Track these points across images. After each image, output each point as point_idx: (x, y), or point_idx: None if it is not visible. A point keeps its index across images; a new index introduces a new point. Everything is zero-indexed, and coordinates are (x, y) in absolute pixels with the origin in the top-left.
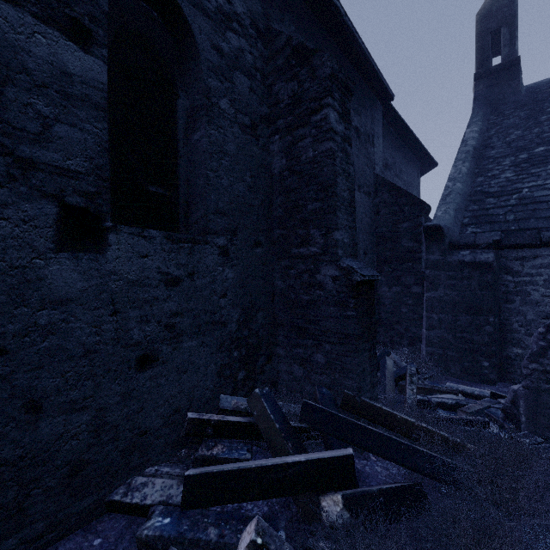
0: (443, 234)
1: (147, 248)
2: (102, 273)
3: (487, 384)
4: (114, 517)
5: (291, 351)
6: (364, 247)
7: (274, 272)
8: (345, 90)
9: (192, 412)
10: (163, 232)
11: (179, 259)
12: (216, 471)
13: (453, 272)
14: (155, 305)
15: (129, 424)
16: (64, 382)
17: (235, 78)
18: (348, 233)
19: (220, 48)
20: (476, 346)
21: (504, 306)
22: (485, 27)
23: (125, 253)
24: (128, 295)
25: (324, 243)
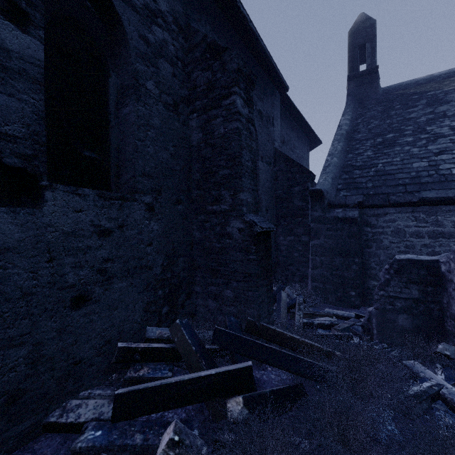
0: (323, 196)
1: (81, 204)
2: (39, 225)
3: (354, 308)
4: (50, 437)
5: (207, 289)
6: (266, 205)
7: (193, 225)
8: (249, 82)
9: (122, 342)
10: (96, 191)
11: (110, 213)
12: (142, 388)
13: (330, 225)
14: (88, 253)
15: (64, 355)
16: (1, 322)
17: (159, 64)
18: (251, 194)
19: (147, 38)
20: (346, 281)
21: (365, 250)
22: (355, 42)
23: (61, 208)
24: (63, 244)
25: (232, 202)
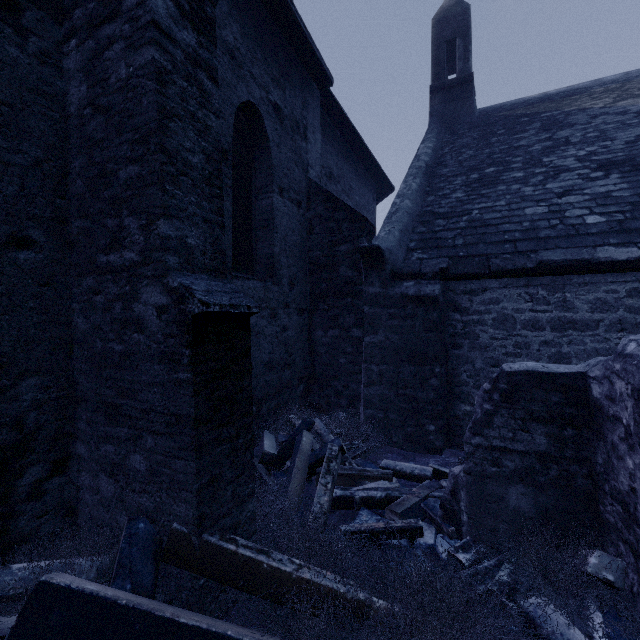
0: (383, 258)
1: None
2: None
3: (433, 454)
4: None
5: (97, 450)
6: (290, 275)
7: (72, 301)
8: None
9: None
10: None
11: None
12: None
13: (395, 309)
14: None
15: None
16: None
17: None
18: (201, 229)
19: None
20: (421, 406)
21: (451, 352)
22: (441, 35)
23: None
24: None
25: (145, 243)
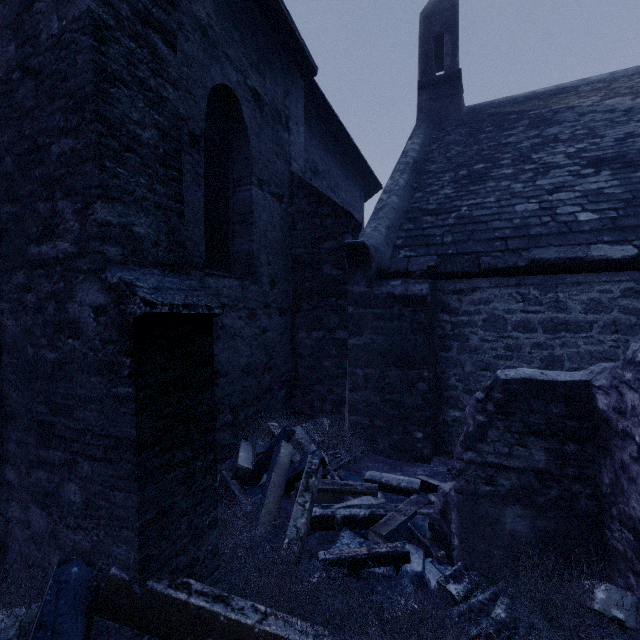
0: (368, 255)
1: None
2: None
3: (421, 463)
4: None
5: (28, 477)
6: (271, 273)
7: (1, 300)
8: None
9: None
10: None
11: None
12: None
13: (381, 310)
14: None
15: None
16: None
17: None
18: (153, 217)
19: None
20: (408, 412)
21: (440, 355)
22: (429, 30)
23: None
24: None
25: (80, 231)
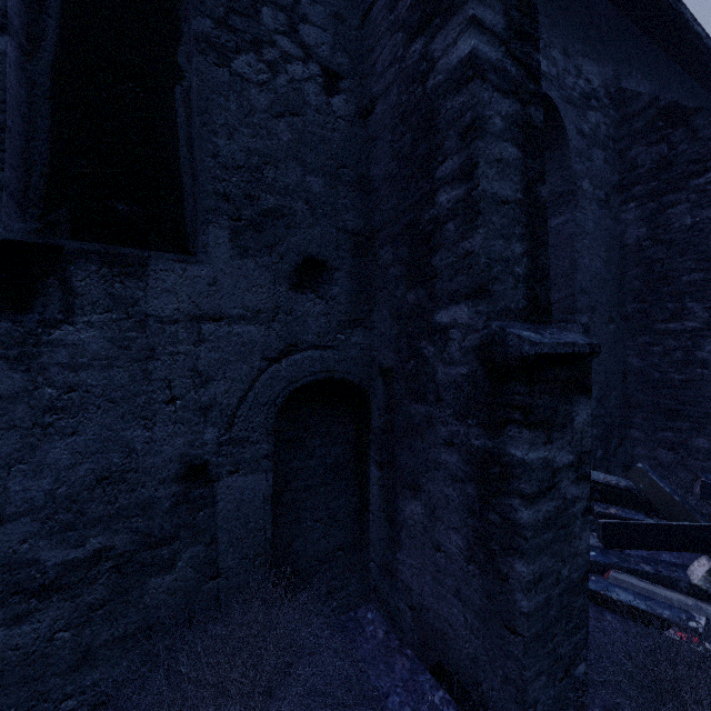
0: None
1: None
2: None
3: None
4: None
5: (654, 435)
6: None
7: (626, 350)
8: None
9: None
10: None
11: None
12: (634, 522)
13: None
14: None
15: None
16: None
17: (592, 155)
18: None
19: (582, 131)
20: None
21: None
22: None
23: None
24: None
25: (709, 317)
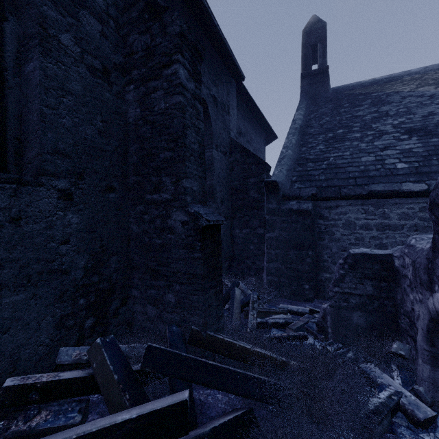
0: (278, 188)
1: None
2: None
3: (308, 302)
4: None
5: (145, 293)
6: (221, 196)
7: (130, 217)
8: (196, 53)
9: (18, 374)
10: None
11: None
12: None
13: (285, 218)
14: None
15: None
16: None
17: (81, 16)
18: (198, 182)
19: None
20: (300, 274)
21: (318, 242)
22: (308, 41)
23: None
24: None
25: (174, 190)
